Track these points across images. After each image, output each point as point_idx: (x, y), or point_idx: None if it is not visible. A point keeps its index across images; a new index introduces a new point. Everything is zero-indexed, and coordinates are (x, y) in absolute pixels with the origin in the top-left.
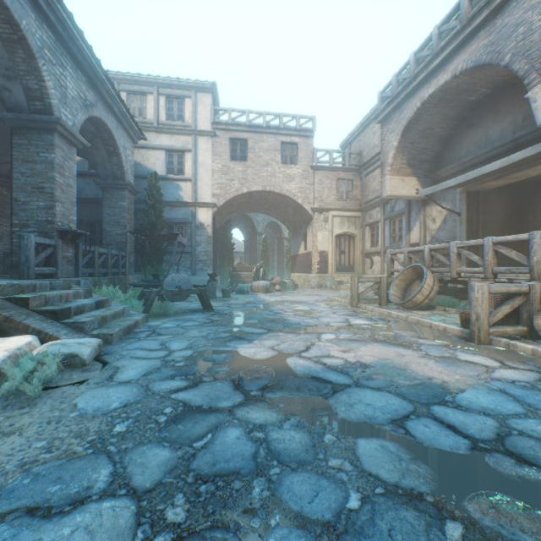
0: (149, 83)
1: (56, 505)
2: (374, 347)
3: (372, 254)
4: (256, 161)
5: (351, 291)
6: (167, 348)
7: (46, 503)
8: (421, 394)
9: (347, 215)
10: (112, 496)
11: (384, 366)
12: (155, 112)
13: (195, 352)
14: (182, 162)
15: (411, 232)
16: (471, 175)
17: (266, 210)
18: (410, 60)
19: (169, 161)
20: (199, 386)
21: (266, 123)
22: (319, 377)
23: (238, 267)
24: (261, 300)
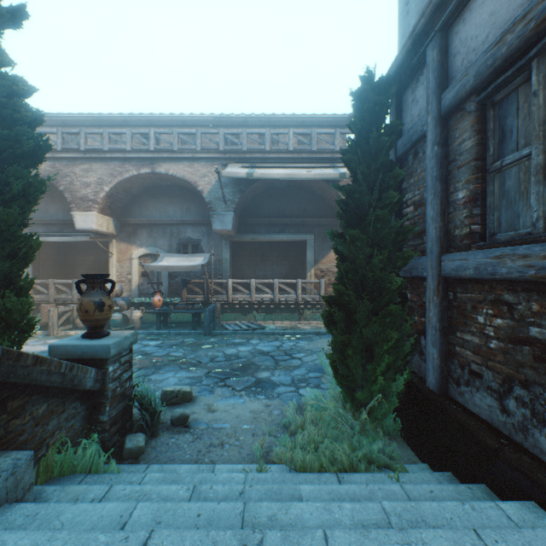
0: None
1: None
2: None
3: None
4: None
5: None
6: None
7: None
8: (44, 353)
9: None
10: None
11: None
12: None
13: None
14: None
15: None
16: (41, 239)
17: None
18: None
19: None
20: None
21: None
22: None
23: None
24: None
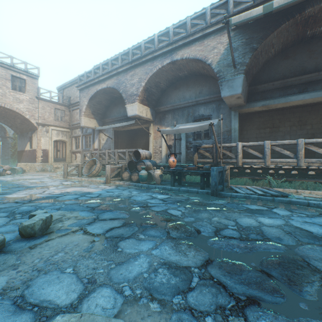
0: None
1: None
2: (73, 188)
3: (76, 152)
4: None
5: (64, 171)
6: None
7: None
8: (84, 194)
9: (62, 130)
10: None
11: (75, 191)
12: None
13: None
14: None
15: (95, 143)
16: (113, 126)
17: None
18: (92, 70)
19: None
20: None
21: None
22: (51, 196)
23: None
24: None
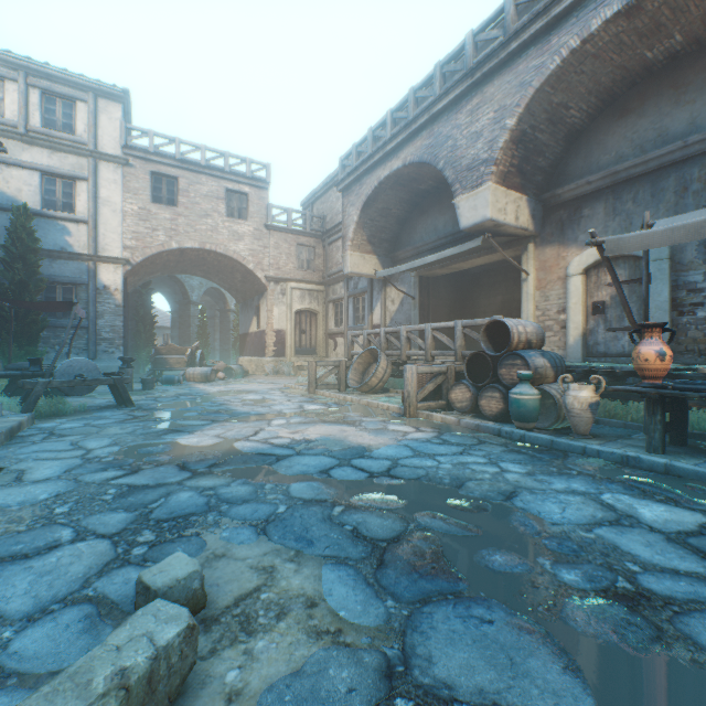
0: (9, 63)
1: (31, 552)
2: (322, 427)
3: (336, 334)
4: (191, 209)
5: (309, 376)
6: (83, 448)
7: (19, 553)
8: (348, 454)
9: (309, 288)
10: (83, 540)
11: (326, 440)
12: (21, 109)
13: (125, 448)
14: (71, 194)
15: (373, 313)
16: (418, 263)
17: (205, 272)
18: (369, 135)
19: (48, 188)
20: (141, 472)
21: (206, 161)
22: (265, 453)
23: (165, 349)
24: (200, 391)
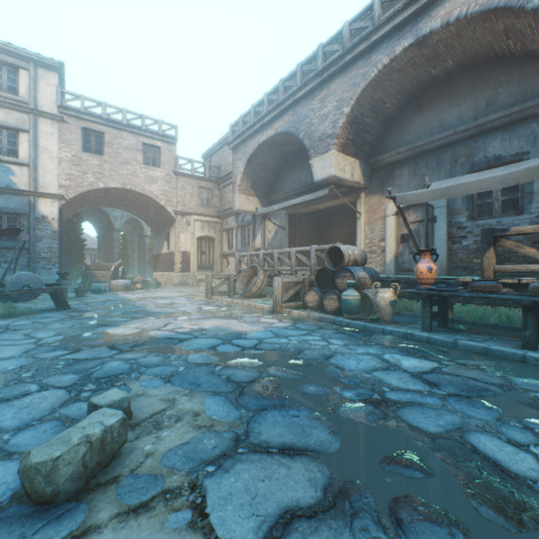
0: None
1: (11, 398)
2: (214, 321)
3: (228, 255)
4: (115, 158)
5: (206, 286)
6: (35, 337)
7: (3, 398)
8: (230, 336)
9: (208, 220)
10: (46, 390)
11: (216, 328)
12: None
13: (67, 336)
14: (15, 142)
15: (256, 239)
16: (286, 204)
17: (126, 206)
18: (251, 110)
19: None
20: (82, 351)
21: (127, 121)
22: (172, 337)
23: (93, 266)
24: (122, 298)
